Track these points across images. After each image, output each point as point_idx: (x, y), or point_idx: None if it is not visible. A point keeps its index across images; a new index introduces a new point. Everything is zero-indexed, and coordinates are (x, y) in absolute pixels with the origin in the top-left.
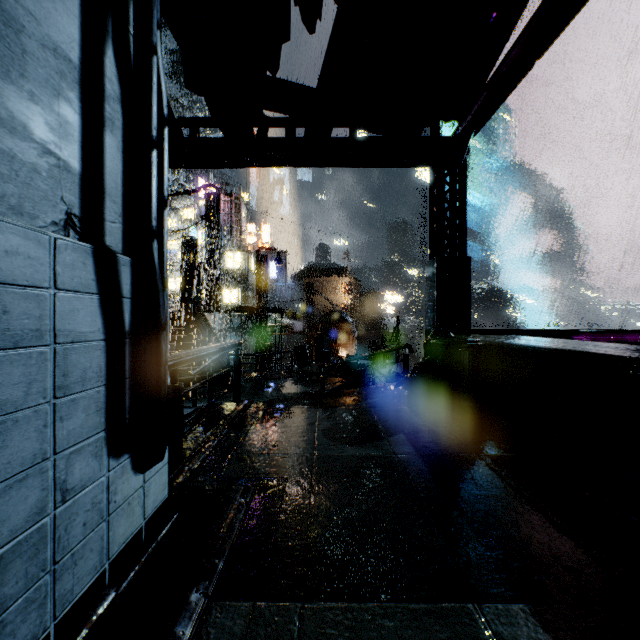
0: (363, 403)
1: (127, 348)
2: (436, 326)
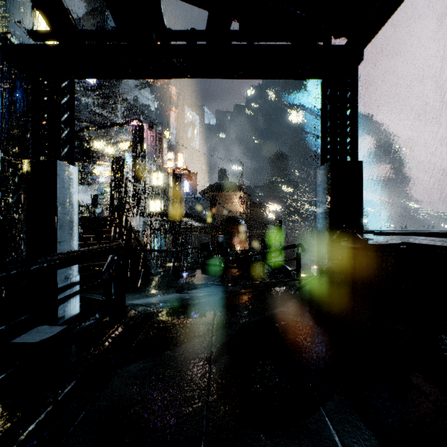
0: (268, 316)
1: None
2: (330, 227)
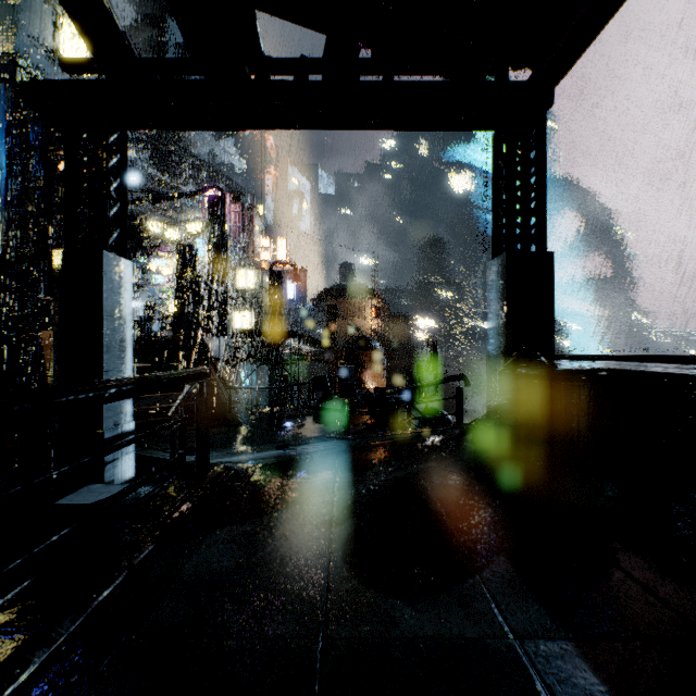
0: (411, 472)
1: None
2: (506, 349)
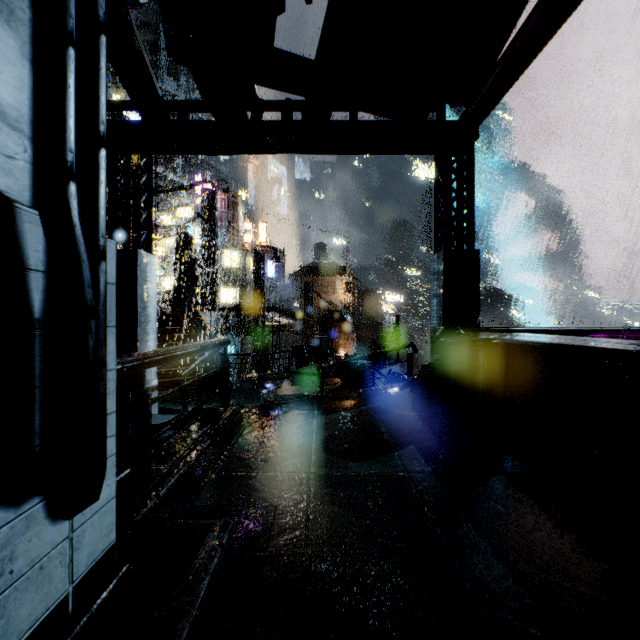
0: (366, 408)
1: (37, 343)
2: (442, 324)
